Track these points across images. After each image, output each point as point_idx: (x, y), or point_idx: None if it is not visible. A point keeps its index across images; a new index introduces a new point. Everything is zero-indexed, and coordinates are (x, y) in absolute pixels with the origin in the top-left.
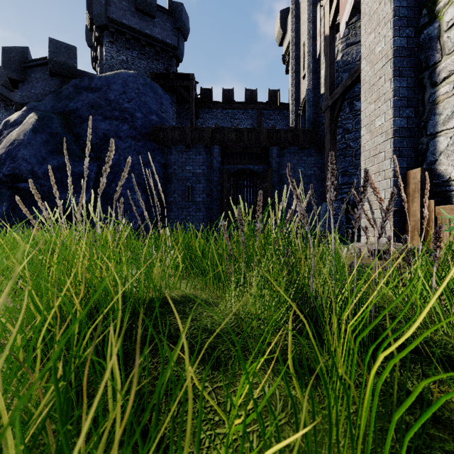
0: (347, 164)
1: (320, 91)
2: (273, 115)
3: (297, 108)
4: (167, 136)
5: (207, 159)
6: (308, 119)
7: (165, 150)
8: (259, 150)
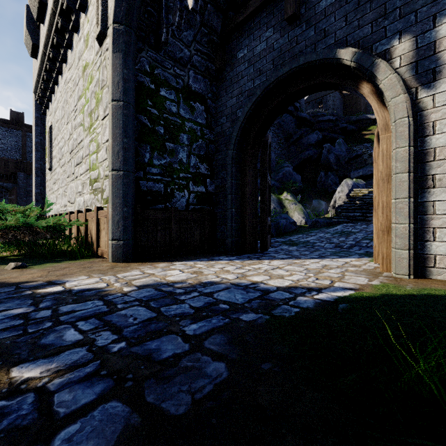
0: None
1: None
2: None
3: None
4: None
5: None
6: None
7: None
8: (9, 173)
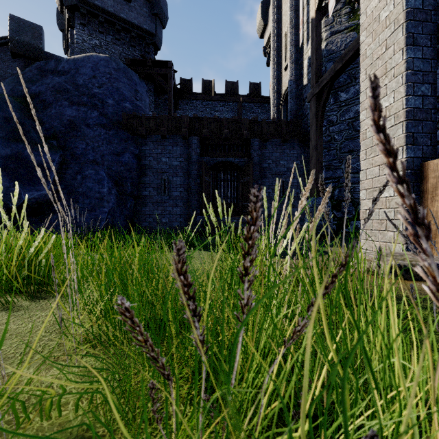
0: (332, 158)
1: (303, 82)
2: (254, 108)
3: (279, 100)
4: (141, 125)
5: (185, 150)
6: (290, 111)
7: (139, 140)
8: (240, 141)
